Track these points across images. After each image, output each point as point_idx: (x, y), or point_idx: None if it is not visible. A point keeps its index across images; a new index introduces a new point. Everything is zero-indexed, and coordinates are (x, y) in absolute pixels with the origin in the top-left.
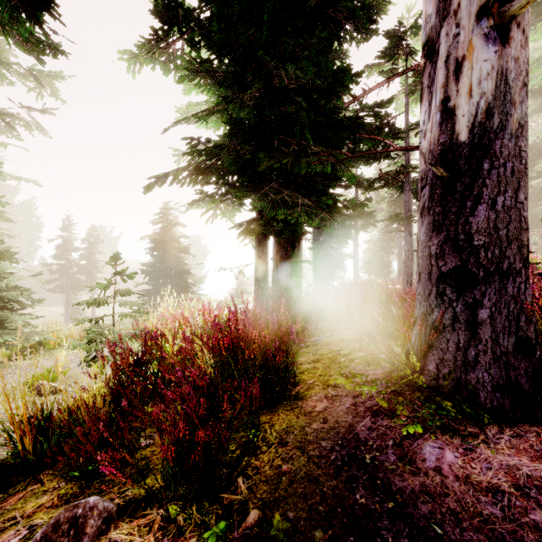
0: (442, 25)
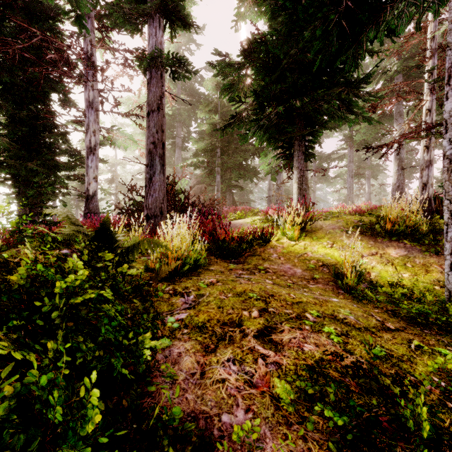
0: (86, 177)
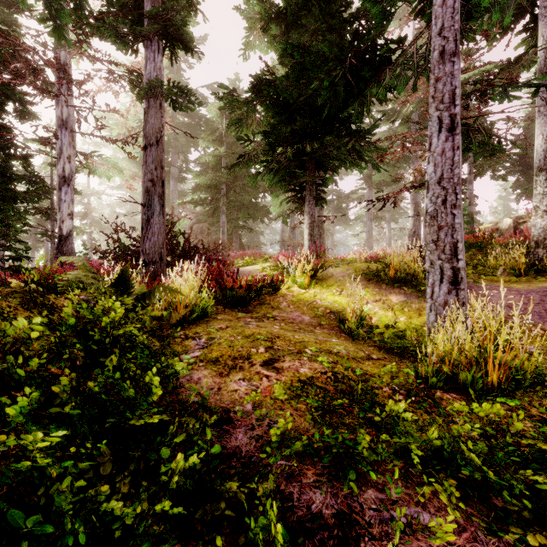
0: (59, 213)
